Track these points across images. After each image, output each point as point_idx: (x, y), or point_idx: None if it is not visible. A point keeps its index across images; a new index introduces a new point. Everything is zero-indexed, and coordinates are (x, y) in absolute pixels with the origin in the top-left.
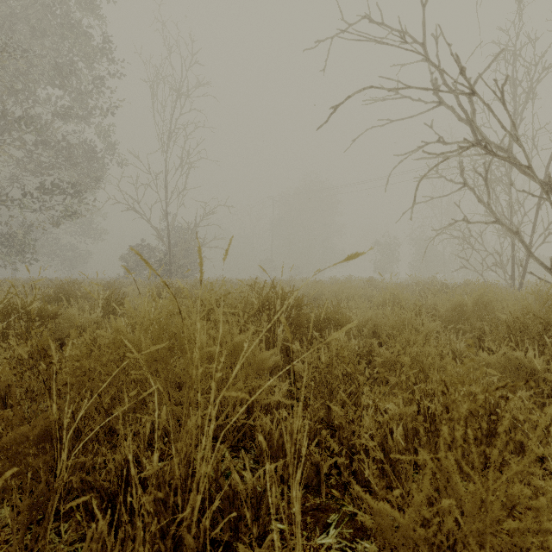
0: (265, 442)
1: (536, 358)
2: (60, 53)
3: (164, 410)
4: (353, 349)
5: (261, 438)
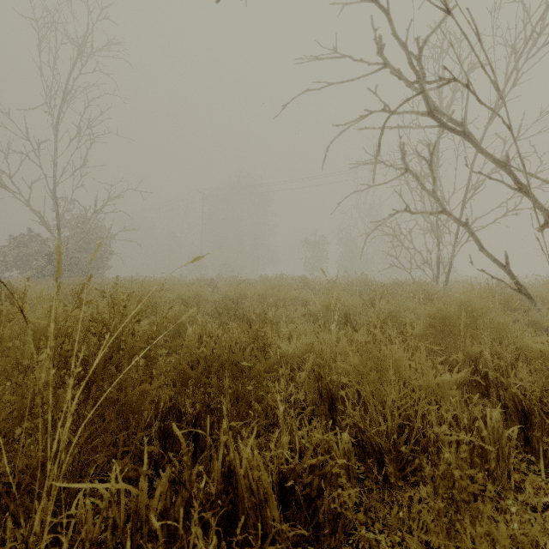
0: None
1: None
2: None
3: None
4: (279, 457)
5: None
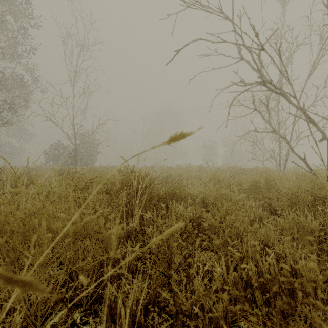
0: None
1: (313, 221)
2: None
3: None
4: (189, 215)
5: None
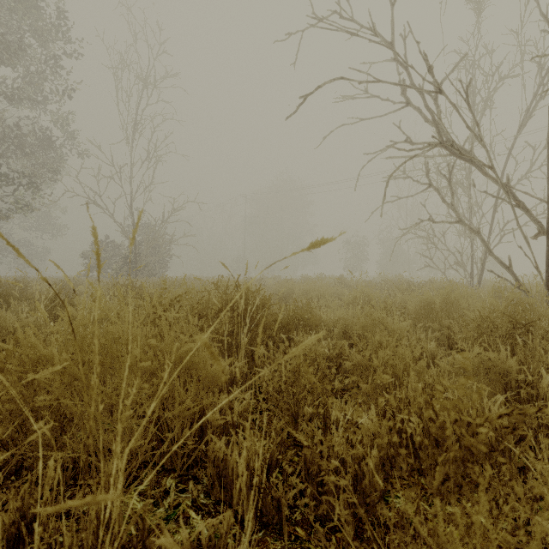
0: (172, 542)
1: (509, 359)
2: (9, 29)
3: (52, 463)
4: (322, 352)
5: (163, 540)
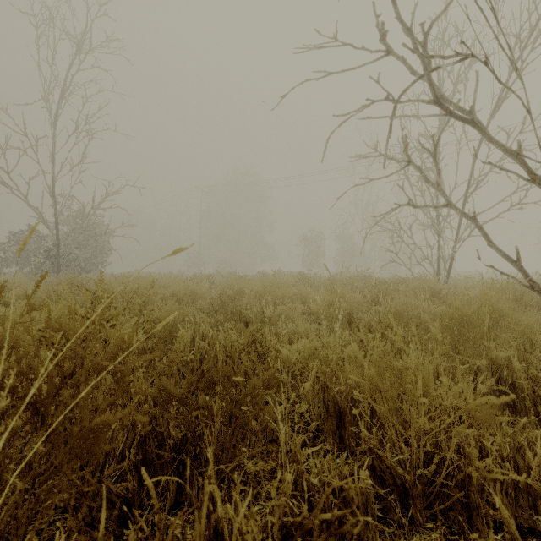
0: None
1: None
2: None
3: None
4: (281, 505)
5: None
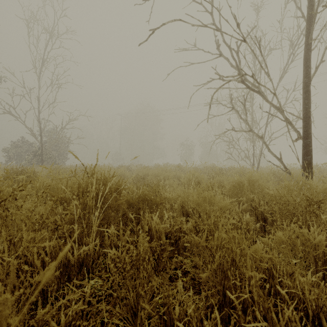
0: None
1: (319, 235)
2: None
3: None
4: (165, 227)
5: None
